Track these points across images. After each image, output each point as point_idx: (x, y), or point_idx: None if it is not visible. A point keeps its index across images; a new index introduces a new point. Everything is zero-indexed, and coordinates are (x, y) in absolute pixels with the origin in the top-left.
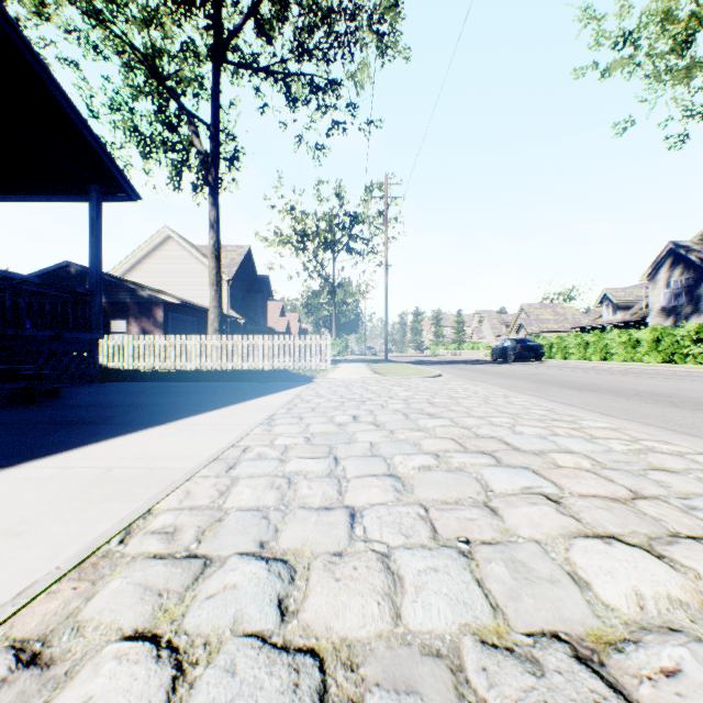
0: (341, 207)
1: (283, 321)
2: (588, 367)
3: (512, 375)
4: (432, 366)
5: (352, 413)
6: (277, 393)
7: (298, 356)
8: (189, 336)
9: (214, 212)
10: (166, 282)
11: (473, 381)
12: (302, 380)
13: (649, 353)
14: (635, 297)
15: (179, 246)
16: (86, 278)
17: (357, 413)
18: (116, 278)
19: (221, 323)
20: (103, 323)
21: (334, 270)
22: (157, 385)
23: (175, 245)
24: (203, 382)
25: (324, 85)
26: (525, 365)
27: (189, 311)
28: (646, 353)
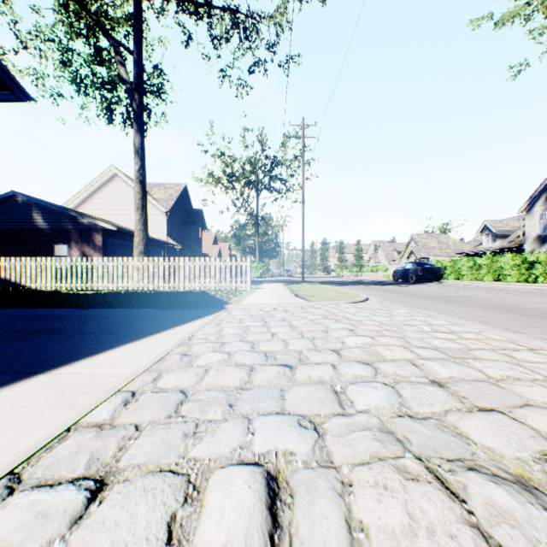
0: (263, 151)
1: (216, 248)
2: (493, 288)
3: (441, 297)
4: (346, 286)
5: (264, 448)
6: (159, 334)
7: (218, 277)
8: (111, 258)
9: (139, 138)
10: (113, 214)
11: (416, 308)
12: (213, 306)
13: (544, 274)
14: (511, 227)
15: (124, 183)
16: (31, 207)
17: (280, 450)
18: (58, 206)
19: (146, 246)
20: (47, 247)
21: (257, 206)
22: (28, 314)
23: (120, 182)
24: (93, 310)
25: (245, 16)
26: (431, 285)
27: (128, 237)
28: (541, 274)
